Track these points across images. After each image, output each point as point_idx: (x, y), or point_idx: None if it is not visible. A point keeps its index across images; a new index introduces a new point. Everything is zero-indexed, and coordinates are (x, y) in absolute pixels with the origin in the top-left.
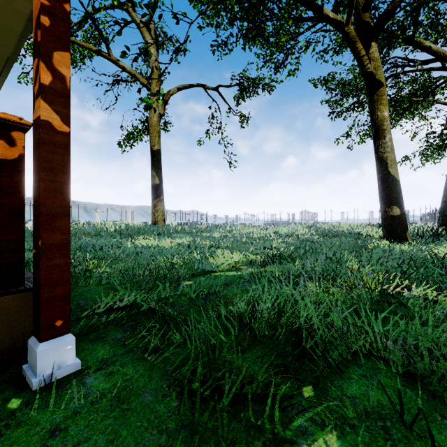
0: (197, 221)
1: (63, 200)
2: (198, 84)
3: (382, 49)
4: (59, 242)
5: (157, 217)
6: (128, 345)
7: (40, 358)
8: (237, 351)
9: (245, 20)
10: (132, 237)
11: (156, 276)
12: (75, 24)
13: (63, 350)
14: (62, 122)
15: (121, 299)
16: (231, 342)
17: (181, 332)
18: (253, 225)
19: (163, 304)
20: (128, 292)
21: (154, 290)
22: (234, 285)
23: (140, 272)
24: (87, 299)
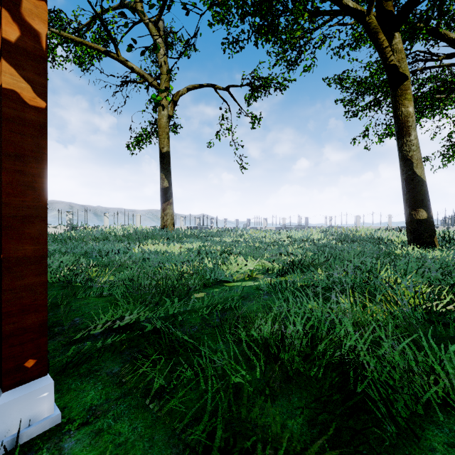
0: (207, 225)
1: (37, 198)
2: (208, 84)
3: (404, 42)
4: (31, 254)
5: (166, 221)
6: (125, 383)
7: (2, 414)
8: (265, 397)
9: (257, 15)
10: (140, 241)
11: (164, 288)
12: (83, 25)
13: (35, 399)
14: (35, 94)
15: (123, 316)
16: (257, 381)
17: (192, 365)
18: (265, 229)
19: (170, 326)
20: (131, 308)
21: (161, 305)
22: (254, 301)
23: (145, 283)
24: (84, 316)
